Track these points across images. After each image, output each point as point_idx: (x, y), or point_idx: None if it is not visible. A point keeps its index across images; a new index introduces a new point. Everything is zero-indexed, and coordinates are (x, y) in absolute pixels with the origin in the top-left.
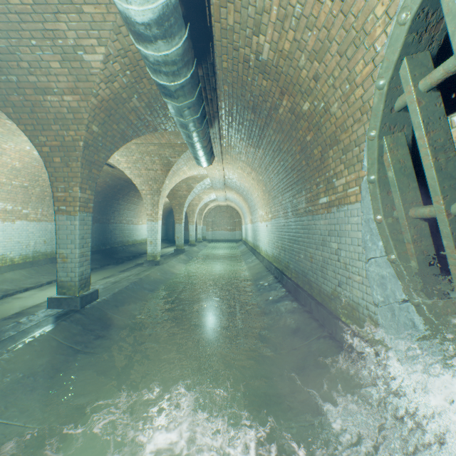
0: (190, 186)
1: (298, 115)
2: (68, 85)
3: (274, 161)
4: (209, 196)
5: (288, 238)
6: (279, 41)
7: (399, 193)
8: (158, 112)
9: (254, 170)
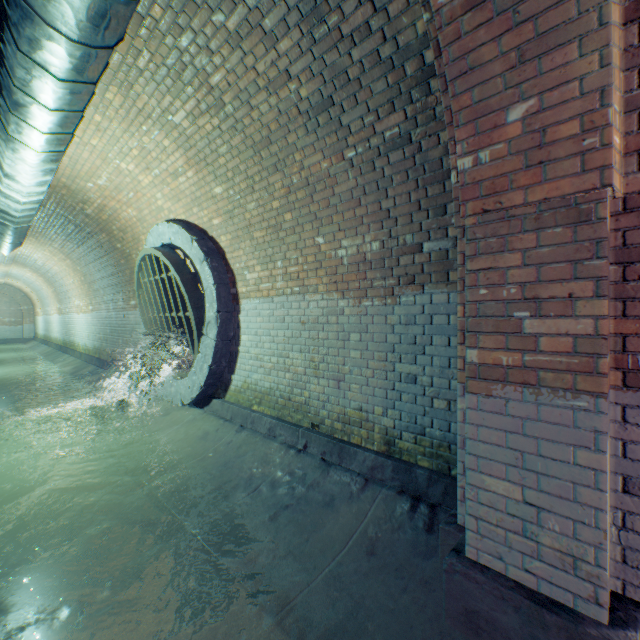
0: None
1: (115, 247)
2: None
3: (97, 262)
4: None
5: (111, 329)
6: (100, 214)
7: (146, 309)
8: None
9: (71, 259)
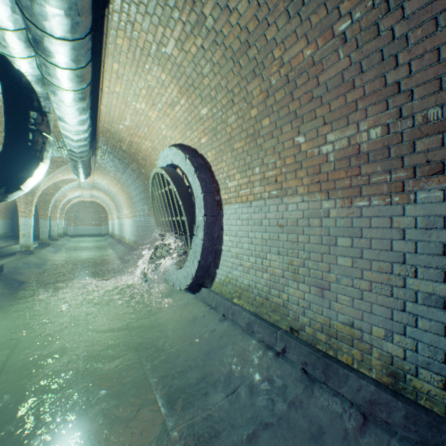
0: (59, 185)
1: (141, 172)
2: (2, 141)
3: (133, 184)
4: (75, 193)
5: (141, 229)
6: (130, 149)
7: (157, 214)
8: (53, 150)
9: (120, 183)
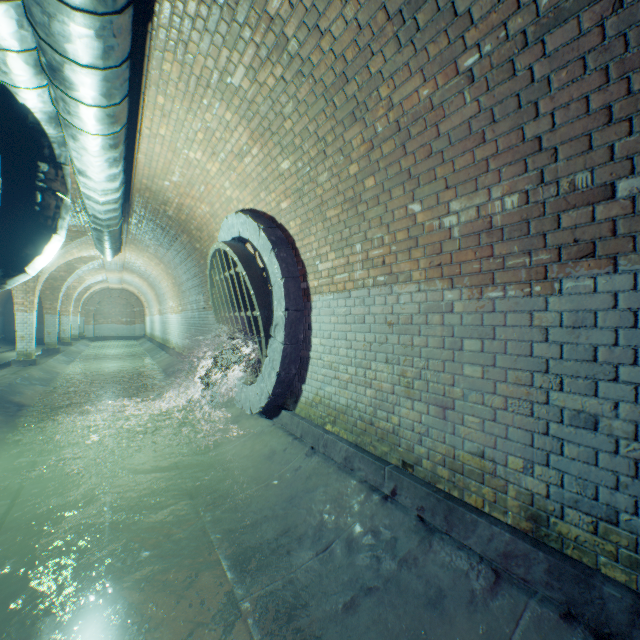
0: (73, 266)
1: (195, 247)
2: None
3: (182, 264)
4: (97, 277)
5: (194, 328)
6: (179, 214)
7: (219, 308)
8: None
9: (163, 263)
